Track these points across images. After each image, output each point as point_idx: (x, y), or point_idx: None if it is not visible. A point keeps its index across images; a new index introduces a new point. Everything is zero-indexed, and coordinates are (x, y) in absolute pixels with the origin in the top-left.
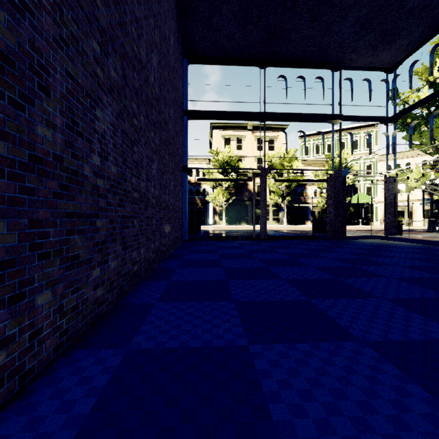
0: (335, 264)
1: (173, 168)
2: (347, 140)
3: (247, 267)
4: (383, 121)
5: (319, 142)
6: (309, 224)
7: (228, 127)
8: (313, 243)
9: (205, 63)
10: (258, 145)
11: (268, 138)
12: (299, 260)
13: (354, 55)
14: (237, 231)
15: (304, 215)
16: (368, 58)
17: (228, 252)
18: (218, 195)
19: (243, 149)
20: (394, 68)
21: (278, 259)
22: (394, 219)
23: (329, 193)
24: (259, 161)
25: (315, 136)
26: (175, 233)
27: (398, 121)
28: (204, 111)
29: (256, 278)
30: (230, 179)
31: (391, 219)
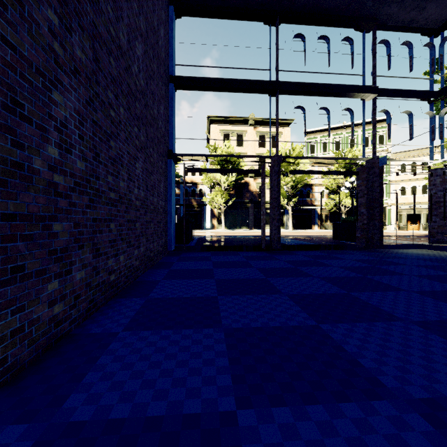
0: (445, 311)
1: (142, 141)
2: (357, 136)
3: (276, 328)
4: (427, 96)
5: (326, 139)
6: (316, 229)
7: (228, 122)
8: (344, 255)
9: (198, 15)
10: (260, 142)
11: (271, 134)
12: (364, 299)
13: (394, 7)
14: (239, 237)
15: (311, 218)
16: (412, 13)
17: (231, 276)
18: (216, 196)
19: (243, 145)
20: (441, 28)
21: (323, 295)
22: (443, 223)
23: (360, 188)
24: (261, 159)
25: (322, 133)
26: (150, 244)
27: (446, 96)
28: (197, 78)
29: (318, 391)
30: (232, 169)
31: (439, 223)
